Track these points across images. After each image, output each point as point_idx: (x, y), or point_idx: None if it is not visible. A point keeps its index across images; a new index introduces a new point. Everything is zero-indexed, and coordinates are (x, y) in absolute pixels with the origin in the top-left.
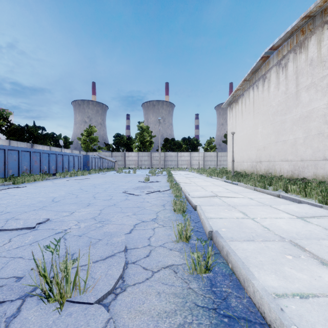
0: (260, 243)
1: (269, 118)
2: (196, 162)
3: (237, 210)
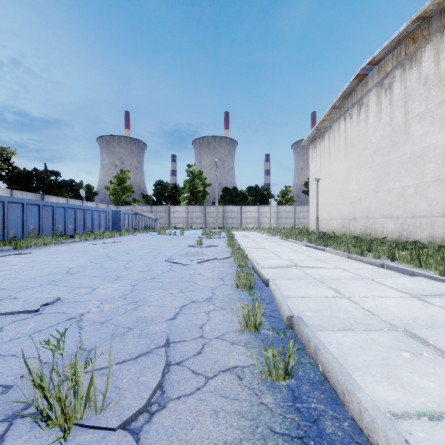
0: (362, 333)
1: (367, 158)
2: (266, 220)
3: (326, 285)
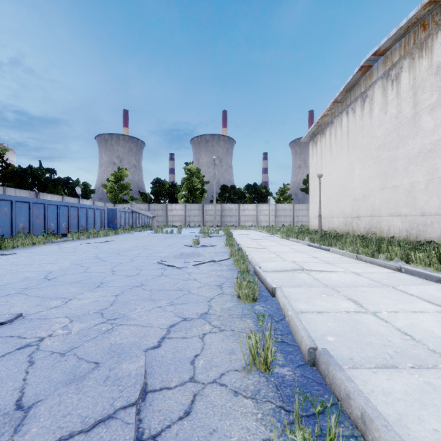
0: (412, 373)
1: (371, 154)
2: (264, 218)
3: (342, 295)
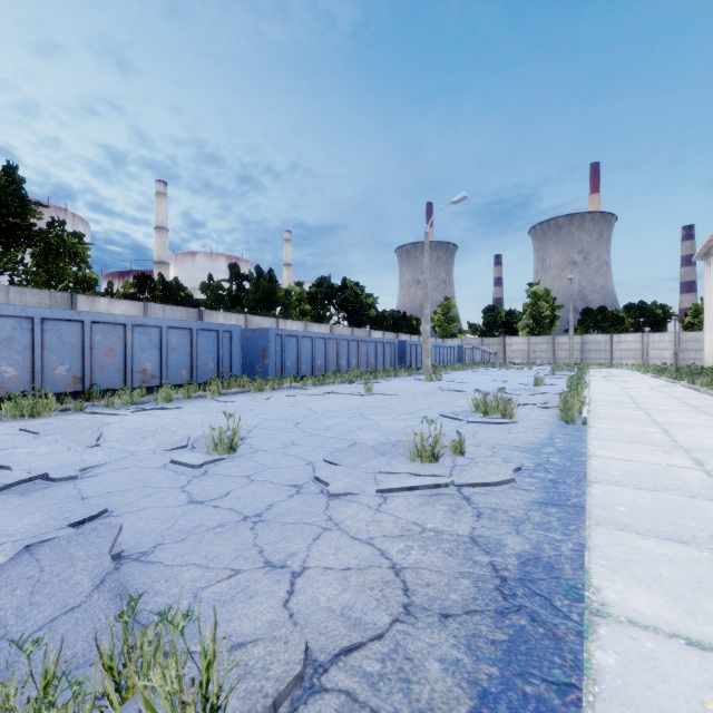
0: (605, 386)
1: None
2: (656, 354)
3: (616, 384)
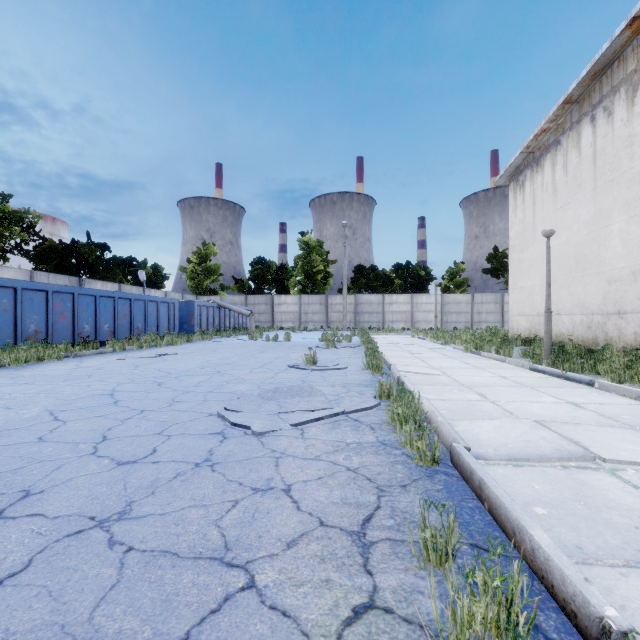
0: None
1: None
2: (424, 316)
3: None
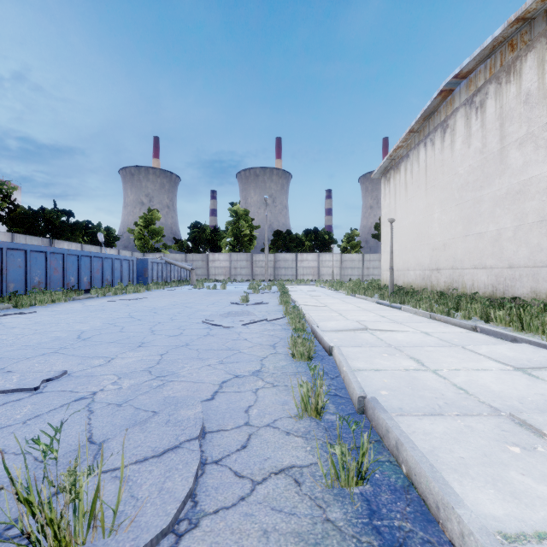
0: (455, 419)
1: (453, 194)
2: (327, 271)
3: (405, 355)
